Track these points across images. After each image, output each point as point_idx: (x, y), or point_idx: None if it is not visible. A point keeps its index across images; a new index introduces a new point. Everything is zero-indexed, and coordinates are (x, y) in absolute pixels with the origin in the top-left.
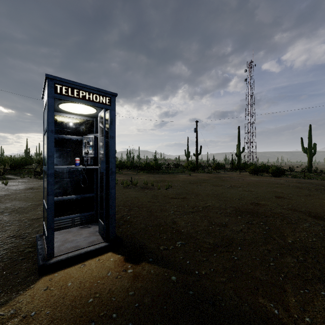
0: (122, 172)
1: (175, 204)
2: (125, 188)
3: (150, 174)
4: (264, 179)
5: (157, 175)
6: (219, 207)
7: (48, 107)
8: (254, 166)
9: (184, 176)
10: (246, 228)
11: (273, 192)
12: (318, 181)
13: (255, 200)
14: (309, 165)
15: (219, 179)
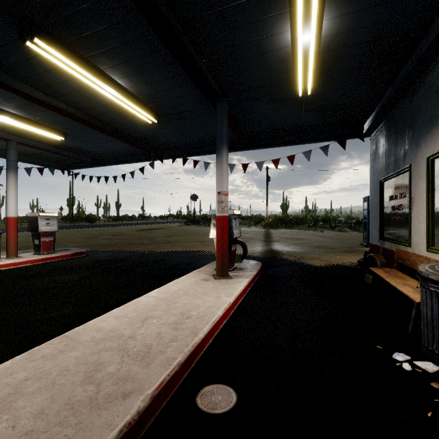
0: None
1: None
2: None
3: None
4: None
5: None
6: None
7: (367, 204)
8: None
9: None
10: None
11: None
12: None
13: None
14: None
15: None
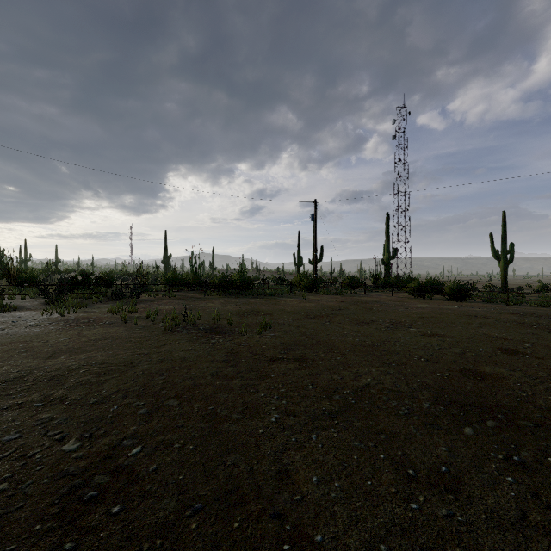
0: (174, 295)
1: (283, 383)
2: (169, 331)
3: (229, 297)
4: (442, 305)
5: (242, 299)
6: (396, 391)
7: None
8: (417, 282)
9: (295, 301)
10: (529, 497)
11: (487, 338)
12: (535, 308)
13: (465, 363)
14: (503, 280)
15: (361, 307)
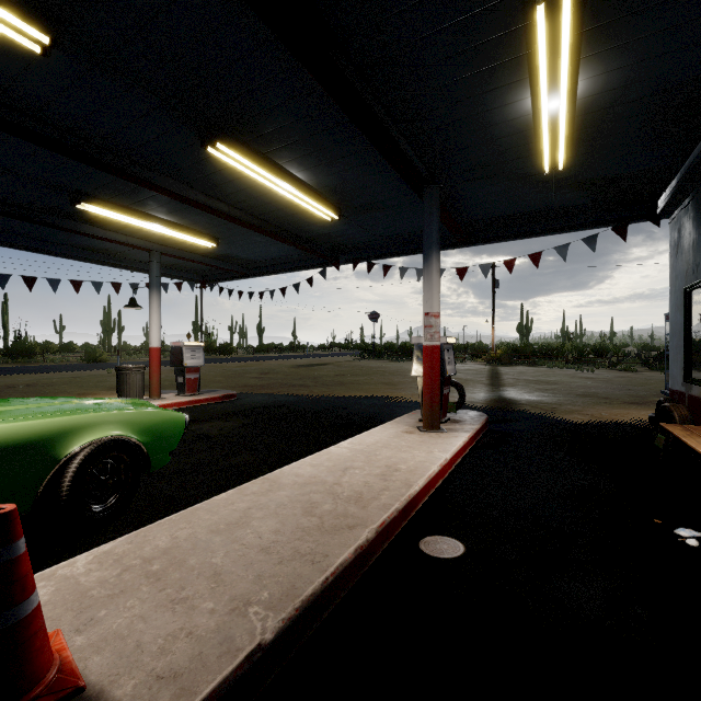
0: None
1: None
2: None
3: None
4: None
5: None
6: None
7: None
8: None
9: None
10: None
11: None
12: None
13: None
14: None
15: None
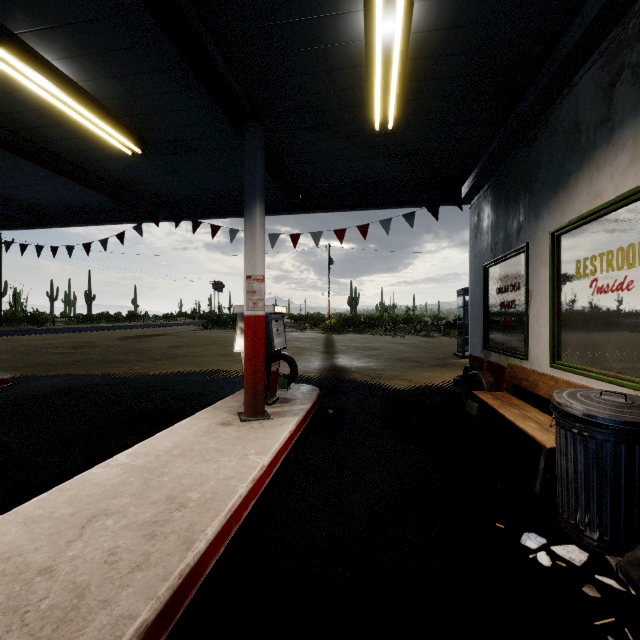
0: None
1: None
2: None
3: None
4: None
5: None
6: None
7: (463, 300)
8: None
9: None
10: None
11: None
12: None
13: None
14: None
15: None
